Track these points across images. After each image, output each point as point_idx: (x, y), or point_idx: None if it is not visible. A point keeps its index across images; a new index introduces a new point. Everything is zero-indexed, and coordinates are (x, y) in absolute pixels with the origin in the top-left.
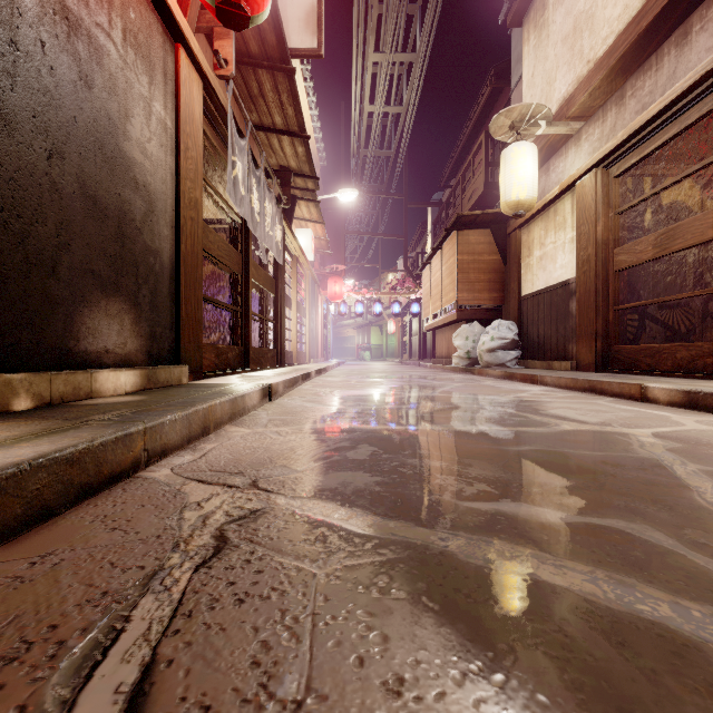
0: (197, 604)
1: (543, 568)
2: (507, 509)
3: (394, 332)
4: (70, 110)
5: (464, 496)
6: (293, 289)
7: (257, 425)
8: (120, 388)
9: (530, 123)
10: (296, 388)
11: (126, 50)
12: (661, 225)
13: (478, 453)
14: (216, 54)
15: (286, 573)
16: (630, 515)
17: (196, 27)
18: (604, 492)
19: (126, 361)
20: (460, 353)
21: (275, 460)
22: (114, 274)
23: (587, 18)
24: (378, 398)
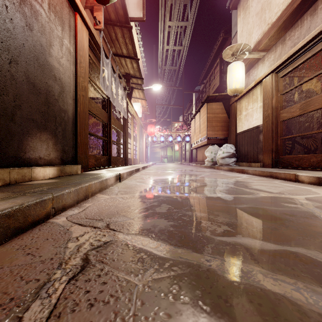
0: (65, 307)
1: (266, 280)
2: (240, 241)
3: (178, 150)
4: (21, 40)
5: (216, 233)
6: (132, 130)
7: (113, 193)
8: (46, 176)
9: (241, 52)
10: (133, 175)
11: (50, 13)
12: (302, 100)
13: (221, 209)
14: (95, 18)
15: (120, 284)
16: (306, 245)
17: (85, 6)
18: (289, 231)
19: (50, 163)
20: (208, 159)
21: (120, 212)
22: (44, 121)
23: (268, 4)
24: (171, 180)
